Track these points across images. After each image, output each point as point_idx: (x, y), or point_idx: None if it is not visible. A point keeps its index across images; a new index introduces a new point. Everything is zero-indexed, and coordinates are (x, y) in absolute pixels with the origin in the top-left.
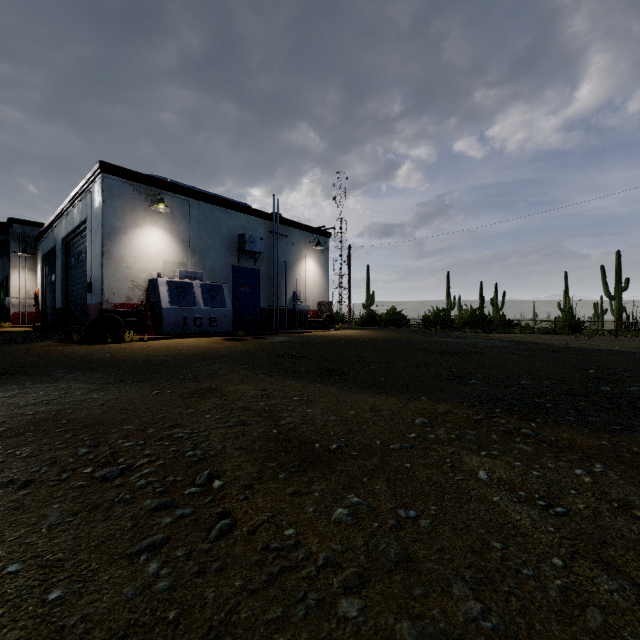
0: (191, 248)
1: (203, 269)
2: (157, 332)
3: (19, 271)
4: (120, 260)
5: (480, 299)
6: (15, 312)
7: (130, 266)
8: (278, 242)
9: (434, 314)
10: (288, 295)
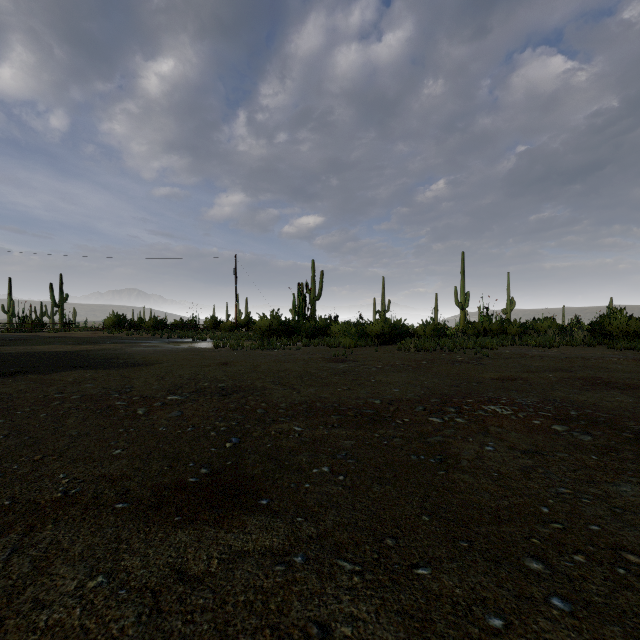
0: None
1: None
2: None
3: None
4: None
5: None
6: None
7: None
8: None
9: None
10: None
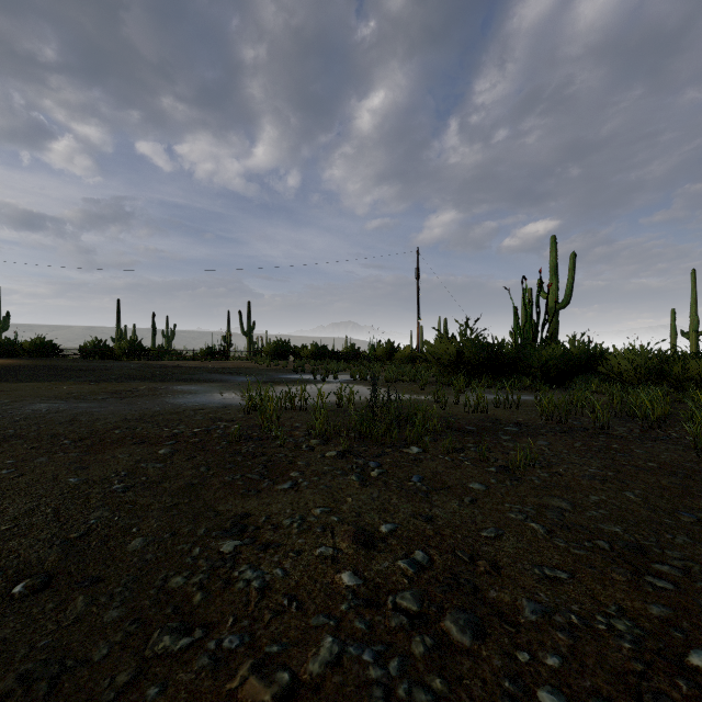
0: None
1: None
2: None
3: None
4: None
5: (153, 330)
6: None
7: None
8: None
9: (93, 344)
10: None
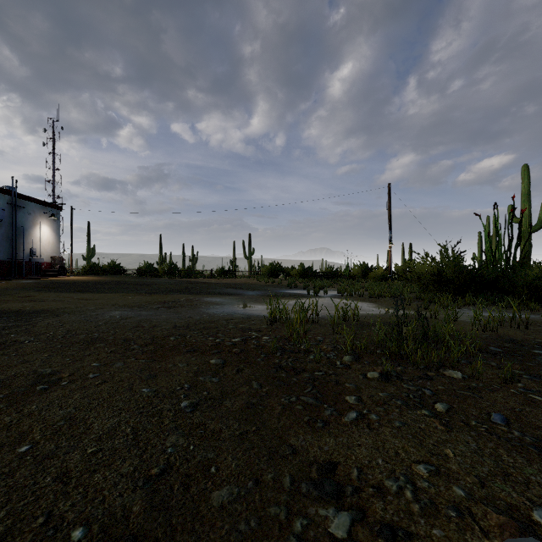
0: None
1: None
2: None
3: None
4: None
5: (183, 256)
6: None
7: None
8: (17, 212)
9: (145, 266)
10: (25, 251)
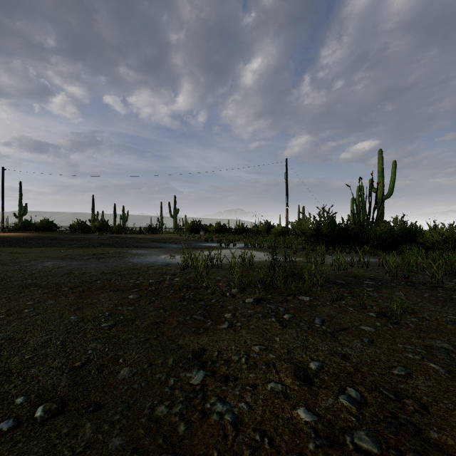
0: None
1: None
2: None
3: None
4: None
5: (114, 214)
6: None
7: None
8: None
9: (78, 223)
10: None
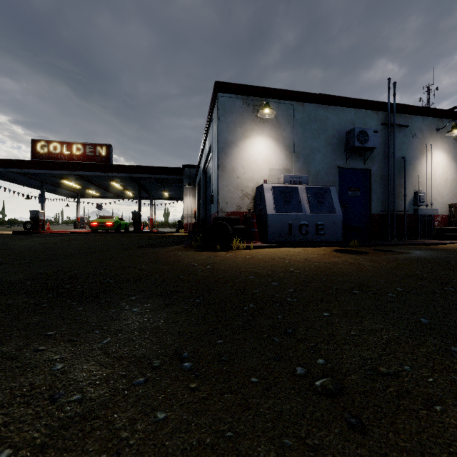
0: (295, 153)
1: (307, 174)
2: (262, 240)
3: (187, 197)
4: (231, 171)
5: None
6: (185, 223)
7: (240, 176)
8: (394, 134)
9: None
10: (407, 197)
